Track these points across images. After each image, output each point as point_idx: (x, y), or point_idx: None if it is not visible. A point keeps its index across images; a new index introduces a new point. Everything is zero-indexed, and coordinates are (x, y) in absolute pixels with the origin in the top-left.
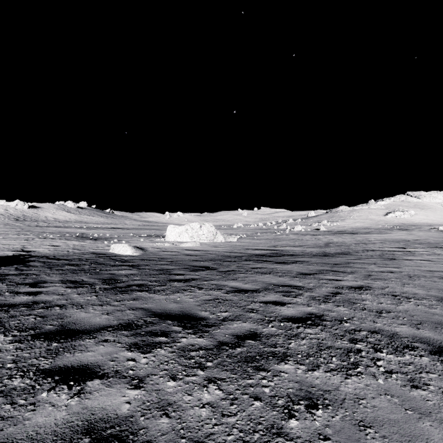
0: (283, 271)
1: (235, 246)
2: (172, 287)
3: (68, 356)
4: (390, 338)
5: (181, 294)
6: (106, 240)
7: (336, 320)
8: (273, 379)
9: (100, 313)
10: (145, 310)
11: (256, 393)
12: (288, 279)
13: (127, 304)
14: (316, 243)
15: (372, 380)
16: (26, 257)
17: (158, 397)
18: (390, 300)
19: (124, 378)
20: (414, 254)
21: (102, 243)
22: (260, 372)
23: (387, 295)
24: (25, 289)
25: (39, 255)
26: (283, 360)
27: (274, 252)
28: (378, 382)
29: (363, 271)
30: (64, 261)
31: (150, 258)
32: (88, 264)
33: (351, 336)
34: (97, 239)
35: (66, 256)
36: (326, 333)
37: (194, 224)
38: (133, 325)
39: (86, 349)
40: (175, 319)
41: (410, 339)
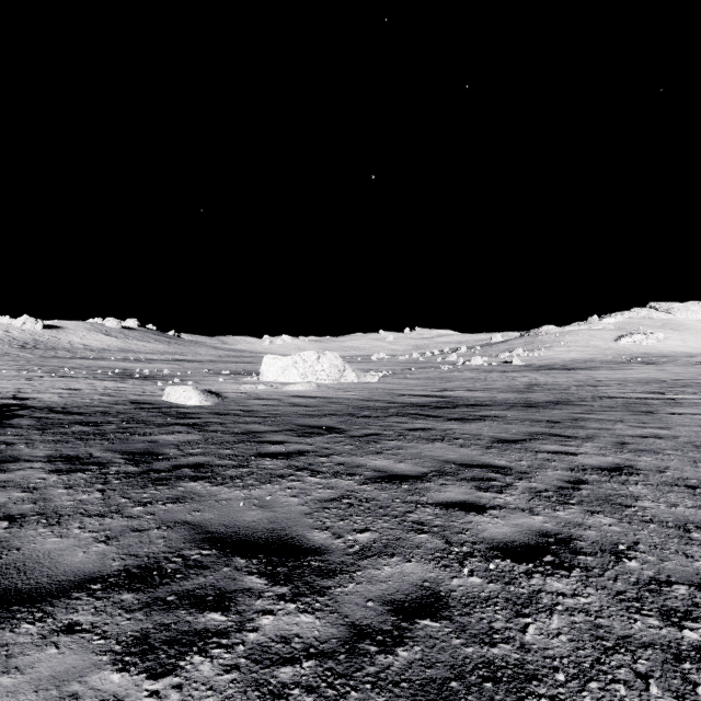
0: (465, 436)
1: (376, 389)
2: (258, 470)
3: None
4: None
5: (275, 486)
6: (161, 380)
7: (604, 551)
8: None
9: (90, 537)
10: (193, 528)
11: None
12: (479, 453)
13: (159, 512)
14: (511, 386)
15: None
16: (15, 408)
17: None
18: (688, 497)
19: None
20: (683, 404)
21: (152, 386)
22: None
23: (677, 485)
24: None
25: (38, 406)
26: (523, 698)
27: (442, 400)
28: None
29: (608, 436)
30: (76, 417)
31: (229, 411)
32: (115, 423)
33: (660, 602)
34: (147, 378)
35: (84, 407)
36: (598, 594)
37: (308, 353)
38: (153, 574)
39: (6, 661)
40: (254, 553)
41: None
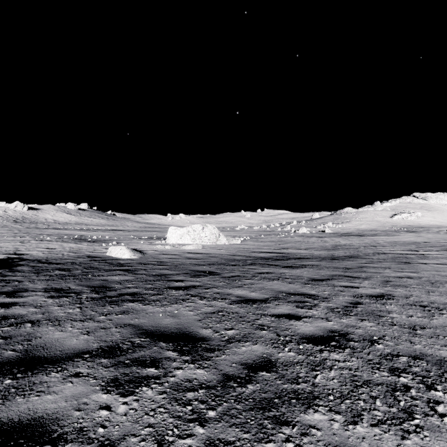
0: (292, 277)
1: (239, 248)
2: (169, 296)
3: (19, 401)
4: (438, 366)
5: (179, 305)
6: (104, 242)
7: (365, 339)
8: (301, 442)
9: (78, 332)
10: (135, 327)
11: None
12: (300, 287)
13: (114, 319)
14: (323, 246)
15: (440, 441)
16: (16, 260)
17: None
18: (420, 311)
19: (89, 443)
20: (429, 257)
21: (99, 246)
22: (282, 428)
23: (415, 305)
24: None
25: (30, 259)
26: (311, 406)
27: (280, 255)
28: None
29: (379, 277)
30: (55, 266)
31: (149, 262)
32: (80, 269)
33: (390, 364)
34: (95, 241)
35: (59, 259)
36: (357, 360)
37: (196, 226)
38: (116, 350)
39: (48, 389)
40: (170, 340)
41: None
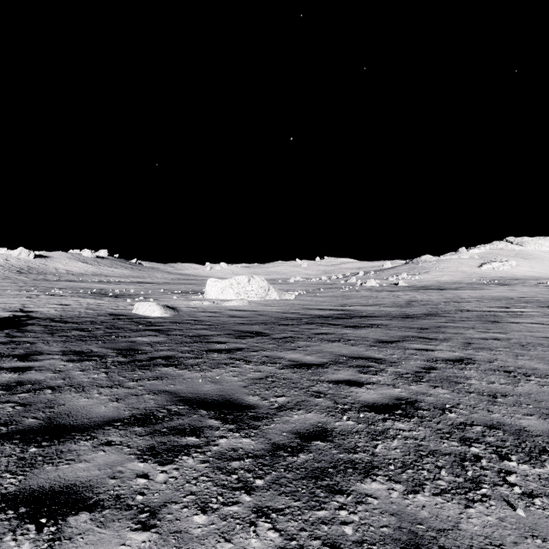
0: (356, 338)
1: (293, 305)
2: (209, 360)
3: (48, 469)
4: (516, 436)
5: (222, 370)
6: (129, 297)
7: (436, 408)
8: (356, 509)
9: (106, 398)
10: (171, 394)
11: (332, 536)
12: (364, 349)
13: (147, 385)
14: (395, 302)
15: (507, 509)
16: (25, 319)
17: (178, 546)
18: (504, 378)
19: (128, 509)
20: (522, 315)
21: (123, 302)
22: (336, 497)
23: (498, 371)
24: (10, 364)
25: (41, 317)
26: (368, 475)
27: (342, 312)
28: (516, 513)
29: (460, 338)
30: (72, 325)
31: (184, 321)
32: (102, 329)
33: (462, 434)
34: (118, 296)
35: (75, 318)
36: (425, 430)
37: (241, 277)
38: (151, 418)
39: (78, 457)
40: (211, 408)
41: (545, 438)
